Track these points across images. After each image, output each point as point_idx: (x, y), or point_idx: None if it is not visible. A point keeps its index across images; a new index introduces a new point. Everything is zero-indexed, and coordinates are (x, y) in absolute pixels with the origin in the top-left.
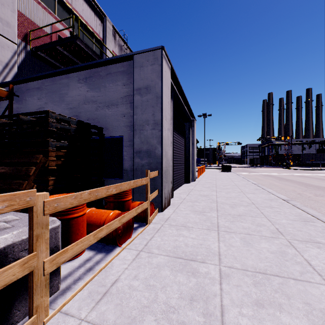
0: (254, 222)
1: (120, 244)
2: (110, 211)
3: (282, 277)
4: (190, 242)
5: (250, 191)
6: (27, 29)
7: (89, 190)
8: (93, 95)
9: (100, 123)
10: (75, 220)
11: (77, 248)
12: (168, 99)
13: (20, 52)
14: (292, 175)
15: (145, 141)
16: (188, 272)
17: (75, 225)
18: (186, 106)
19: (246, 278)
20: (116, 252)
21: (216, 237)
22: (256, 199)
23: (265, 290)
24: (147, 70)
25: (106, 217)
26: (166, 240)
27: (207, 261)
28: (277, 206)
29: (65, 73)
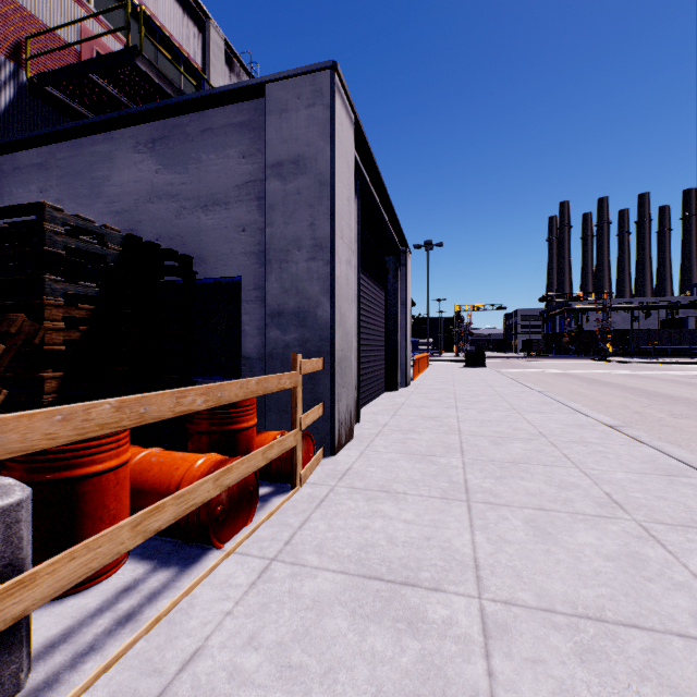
0: (552, 479)
1: (219, 542)
2: (197, 456)
3: (649, 629)
4: (401, 533)
5: (531, 407)
6: (20, 33)
7: (116, 399)
8: (171, 180)
9: (186, 246)
10: (93, 481)
11: (74, 567)
12: (348, 191)
13: (3, 84)
14: (614, 375)
15: (294, 288)
16: (398, 621)
17: (93, 496)
18: (389, 217)
19: (555, 636)
20: (207, 563)
21: (465, 518)
22: (548, 424)
23: (611, 673)
24: (297, 120)
25: (186, 471)
26: (341, 529)
27: (446, 587)
28: (596, 440)
29: (103, 130)
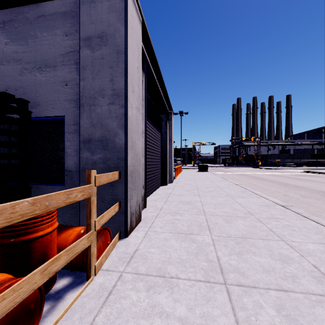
0: (273, 253)
1: None
2: None
3: None
4: None
5: (237, 194)
6: None
7: None
8: (16, 49)
9: (27, 95)
10: None
11: None
12: (138, 63)
13: None
14: (265, 175)
15: (99, 123)
16: None
17: None
18: (163, 92)
19: None
20: None
21: (229, 309)
22: (250, 205)
23: None
24: (102, 8)
25: None
26: None
27: None
28: (281, 216)
29: None
